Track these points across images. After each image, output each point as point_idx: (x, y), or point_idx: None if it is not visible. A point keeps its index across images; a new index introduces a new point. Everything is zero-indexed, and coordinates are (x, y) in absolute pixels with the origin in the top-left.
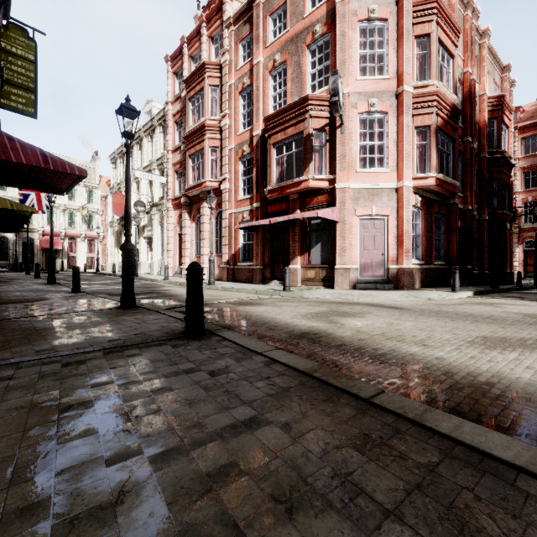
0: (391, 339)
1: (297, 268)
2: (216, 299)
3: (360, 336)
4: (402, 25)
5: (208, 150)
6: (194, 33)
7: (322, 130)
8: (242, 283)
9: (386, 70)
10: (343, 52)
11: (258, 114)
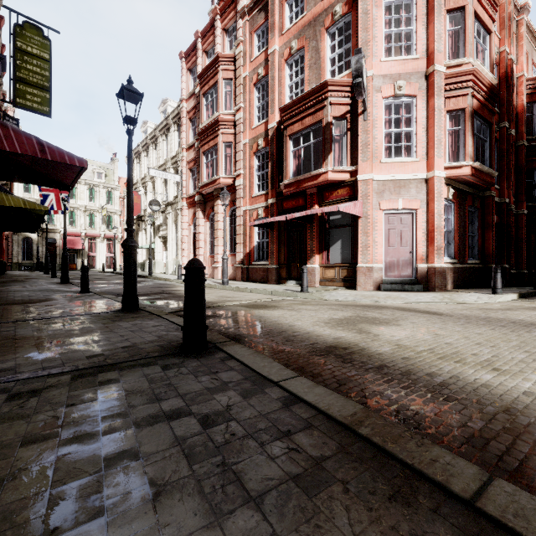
0: (446, 358)
1: (315, 267)
2: (228, 301)
3: (403, 353)
4: None
5: (222, 146)
6: (208, 27)
7: (343, 118)
8: (257, 283)
9: (414, 49)
10: (366, 31)
11: (274, 105)
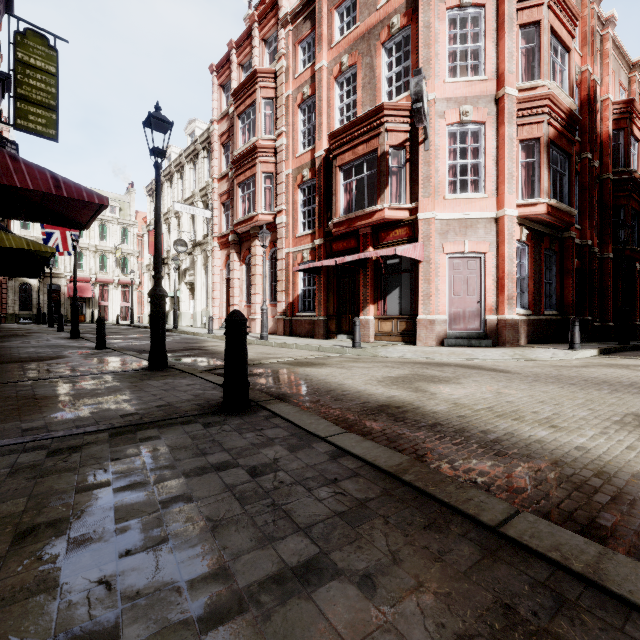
0: (504, 416)
1: (369, 319)
2: (269, 358)
3: (459, 412)
4: (503, 11)
5: (260, 176)
6: (244, 36)
7: (401, 147)
8: (302, 337)
9: (482, 68)
10: (428, 48)
11: (321, 130)
